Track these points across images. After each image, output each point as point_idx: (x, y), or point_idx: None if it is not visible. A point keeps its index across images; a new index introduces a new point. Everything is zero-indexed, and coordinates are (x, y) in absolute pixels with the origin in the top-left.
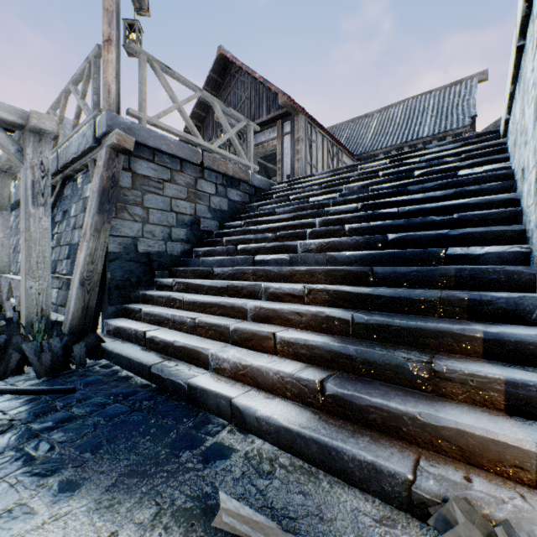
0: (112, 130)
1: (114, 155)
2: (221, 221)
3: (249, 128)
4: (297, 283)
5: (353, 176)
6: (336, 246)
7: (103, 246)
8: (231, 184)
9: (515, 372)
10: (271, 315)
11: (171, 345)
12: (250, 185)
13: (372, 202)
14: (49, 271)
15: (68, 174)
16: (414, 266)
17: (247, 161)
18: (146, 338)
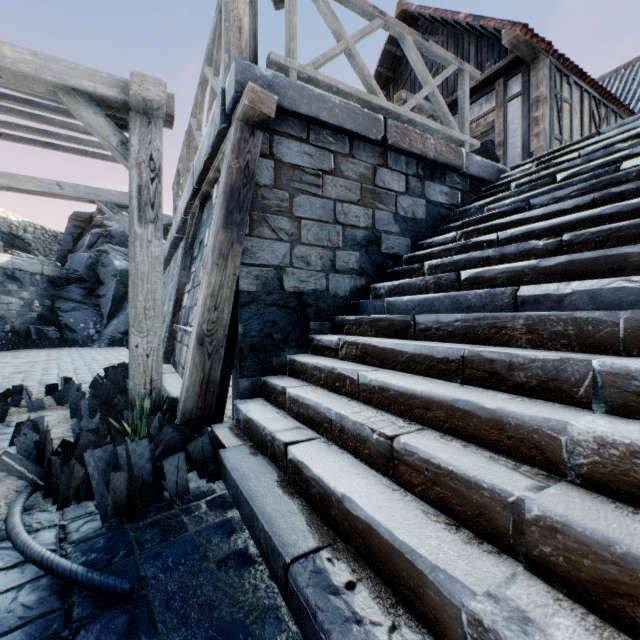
0: (243, 90)
1: (247, 133)
2: (414, 239)
3: (461, 77)
4: None
5: None
6: None
7: (231, 281)
8: (430, 174)
9: None
10: None
11: (336, 502)
12: (462, 175)
13: None
14: (160, 321)
15: (204, 192)
16: None
17: (458, 132)
18: (287, 459)
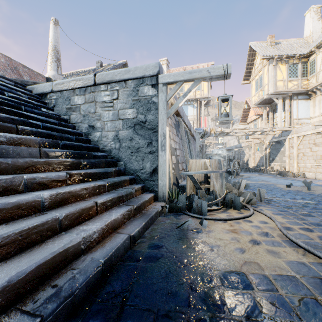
0: None
1: None
2: None
3: None
4: (36, 172)
5: None
6: (29, 142)
7: None
8: None
9: (139, 185)
10: (67, 197)
11: (1, 293)
12: None
13: (11, 109)
14: None
15: None
16: (84, 159)
17: None
18: None
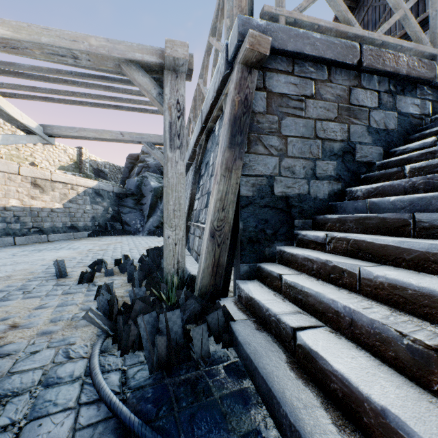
0: (243, 39)
1: (246, 73)
2: (385, 147)
3: None
4: None
5: None
6: None
7: (234, 188)
8: (401, 89)
9: None
10: None
11: (371, 411)
12: (433, 87)
13: None
14: (183, 219)
15: (208, 128)
16: None
17: (430, 47)
18: (295, 343)
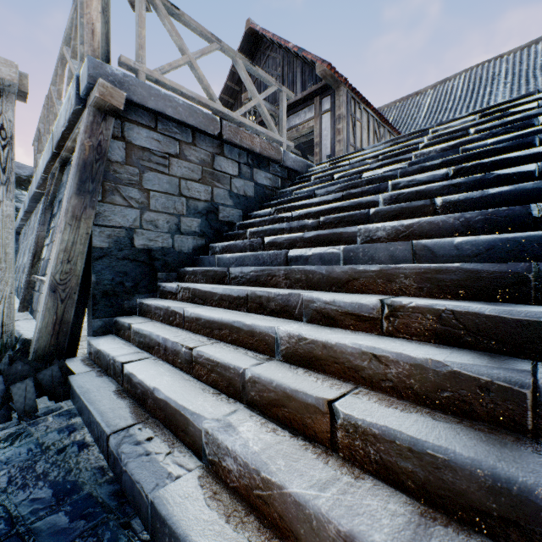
0: (95, 82)
1: (100, 118)
2: (245, 210)
3: (281, 95)
4: (361, 292)
5: (424, 142)
6: (425, 230)
7: (84, 239)
8: (258, 163)
9: None
10: (319, 355)
11: (150, 394)
12: (282, 167)
13: (476, 163)
14: (12, 272)
15: (63, 157)
16: None
17: (278, 135)
18: (123, 374)
